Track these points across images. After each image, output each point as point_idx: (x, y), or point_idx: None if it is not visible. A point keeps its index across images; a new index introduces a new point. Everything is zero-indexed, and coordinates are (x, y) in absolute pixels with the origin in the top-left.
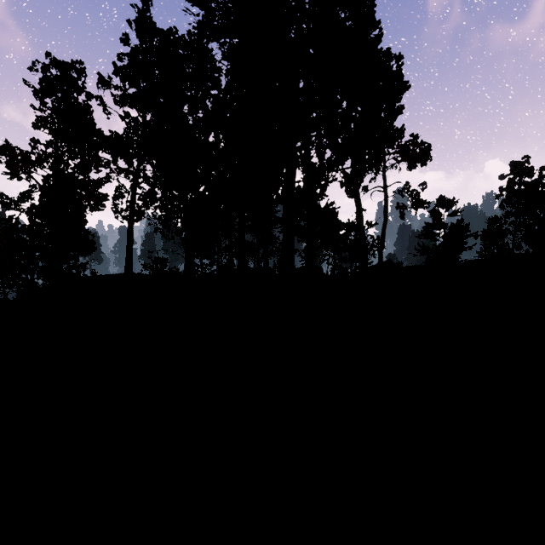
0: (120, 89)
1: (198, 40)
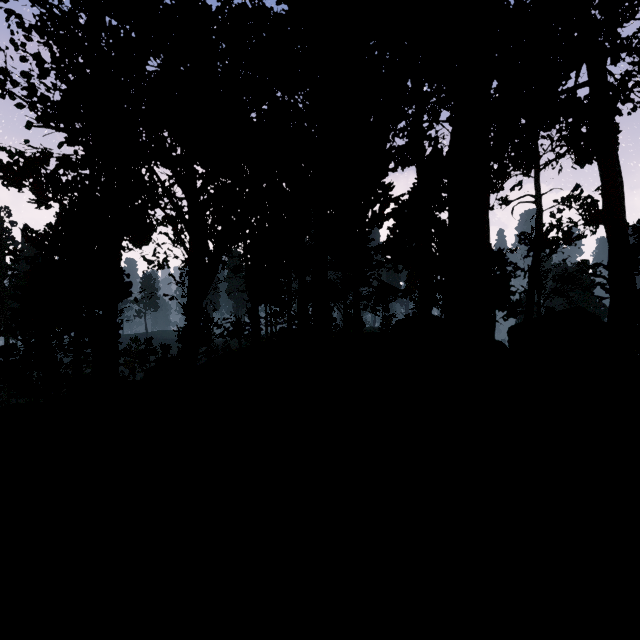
0: None
1: None
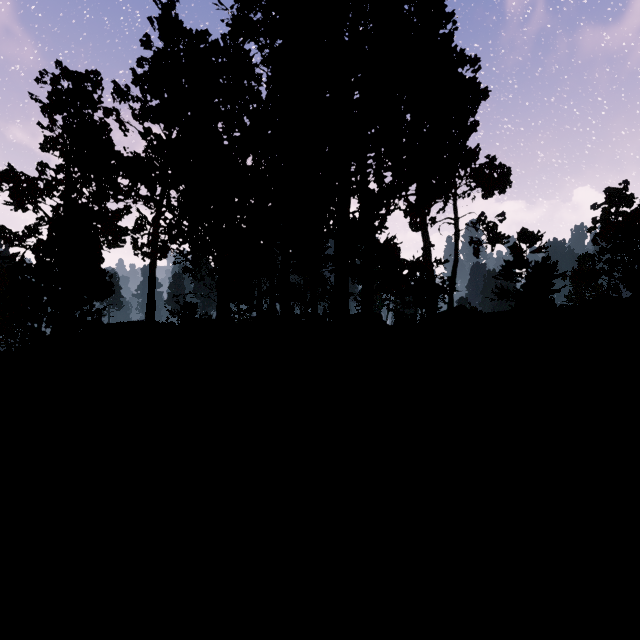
0: (140, 101)
1: (233, 39)
